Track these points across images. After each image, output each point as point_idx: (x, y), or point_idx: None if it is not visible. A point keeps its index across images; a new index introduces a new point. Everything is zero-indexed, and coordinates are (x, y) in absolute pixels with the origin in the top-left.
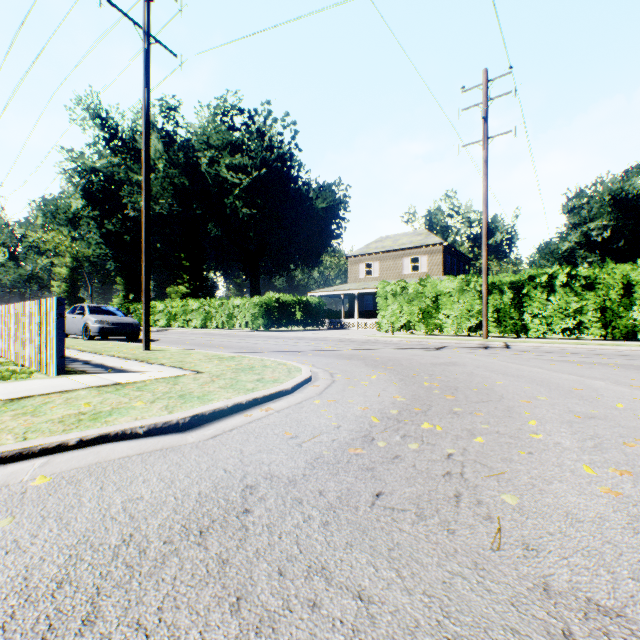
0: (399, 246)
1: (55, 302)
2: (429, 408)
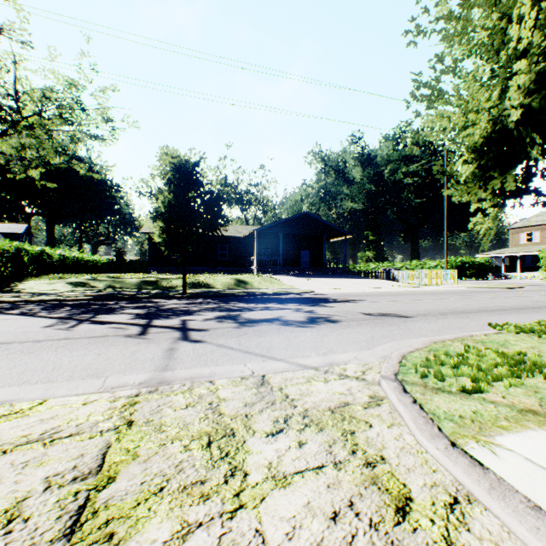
0: None
1: (455, 270)
2: None
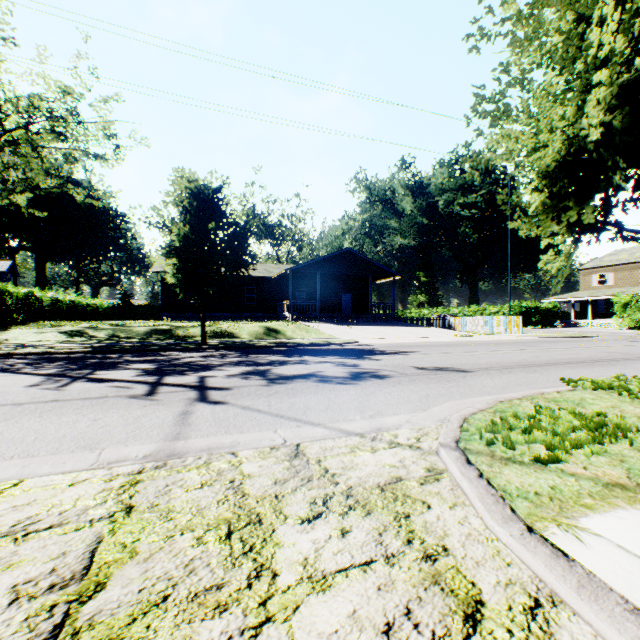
0: (635, 259)
1: (520, 317)
2: (634, 338)
